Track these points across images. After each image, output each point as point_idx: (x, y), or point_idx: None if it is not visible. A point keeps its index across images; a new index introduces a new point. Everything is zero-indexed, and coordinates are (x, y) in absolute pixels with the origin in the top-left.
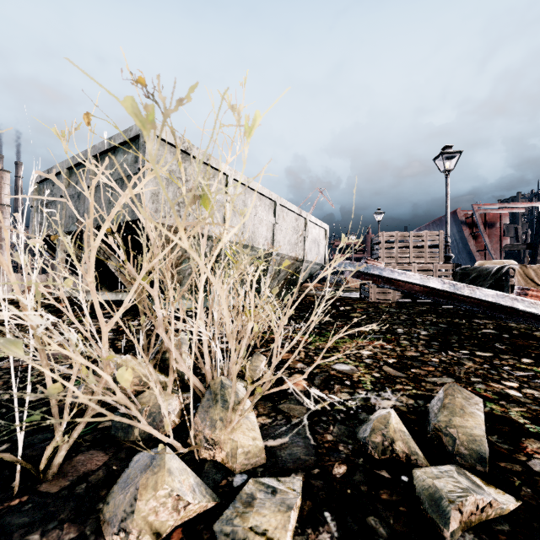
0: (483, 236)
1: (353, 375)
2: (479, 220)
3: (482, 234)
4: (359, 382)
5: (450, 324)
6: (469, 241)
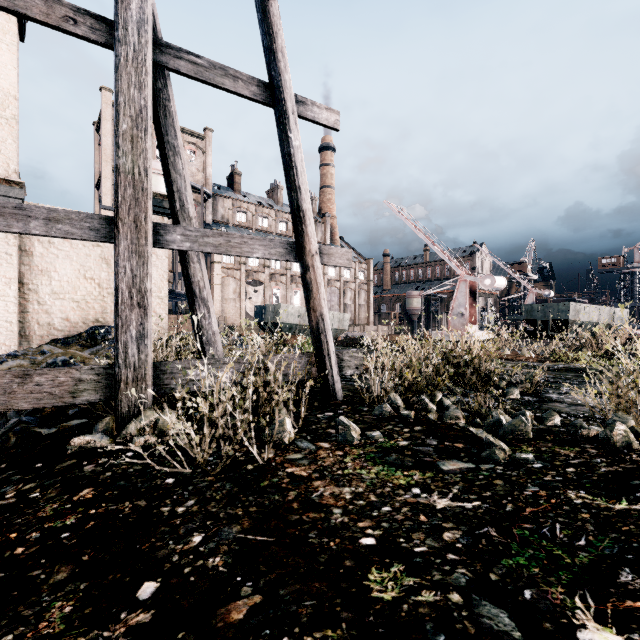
0: None
1: None
2: None
3: None
4: None
5: None
6: None
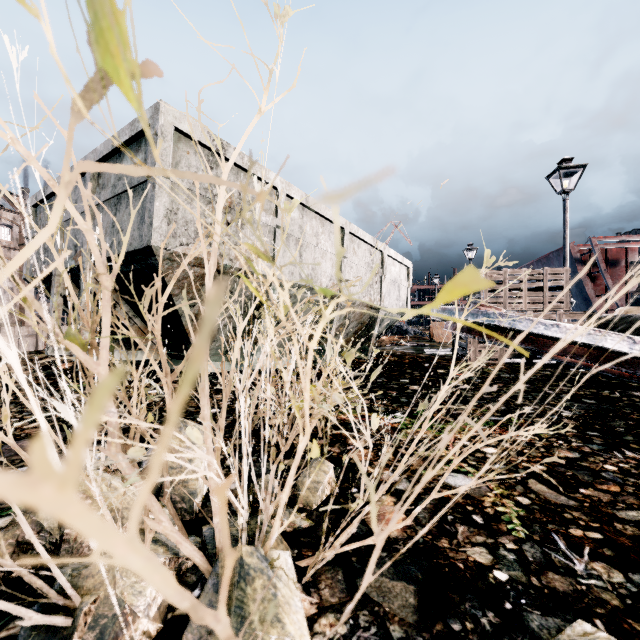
0: (605, 277)
1: (484, 501)
2: (599, 257)
3: (603, 274)
4: (497, 519)
5: (600, 399)
6: (586, 284)
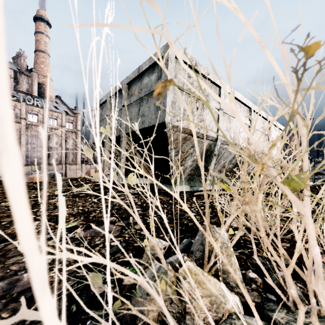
0: None
1: None
2: None
3: None
4: None
5: None
6: None
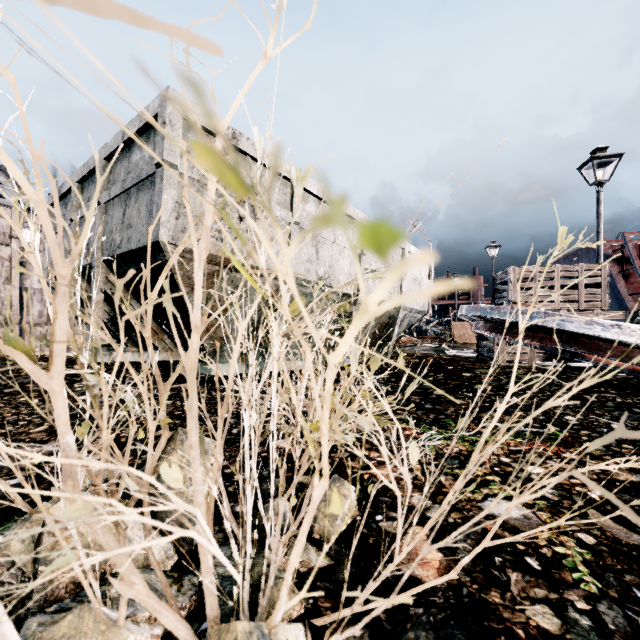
0: (639, 275)
1: (537, 538)
2: (633, 253)
3: (637, 271)
4: (558, 564)
5: None
6: (618, 282)
